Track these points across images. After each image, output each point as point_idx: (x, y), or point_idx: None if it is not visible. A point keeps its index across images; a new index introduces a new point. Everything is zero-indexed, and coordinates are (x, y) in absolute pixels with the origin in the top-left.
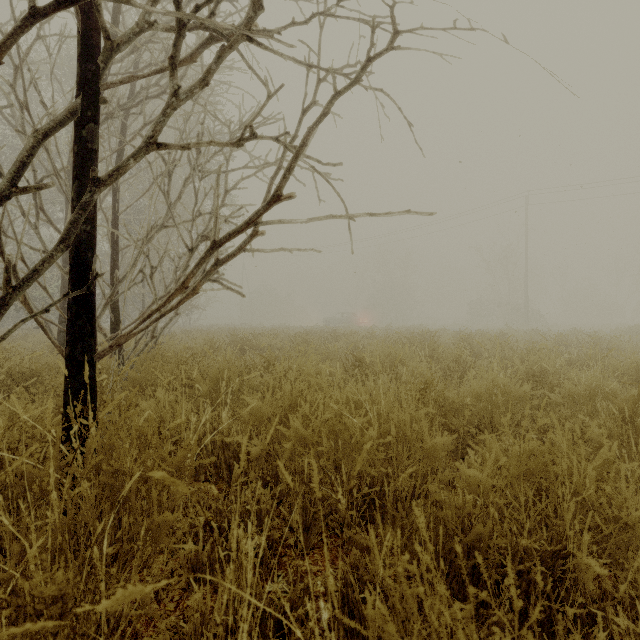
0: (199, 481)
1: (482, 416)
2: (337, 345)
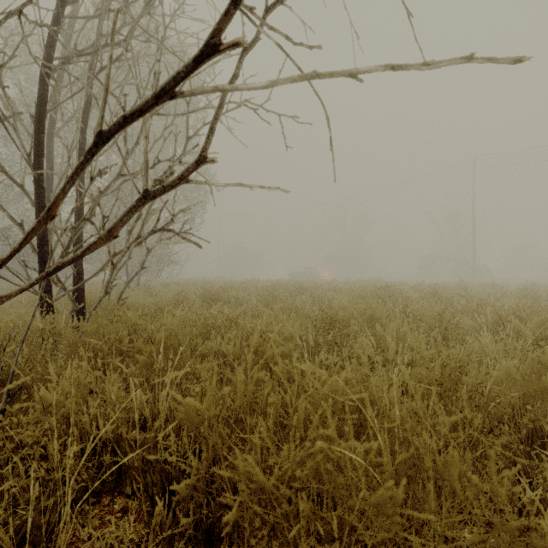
0: (124, 494)
1: (510, 406)
2: (303, 298)
